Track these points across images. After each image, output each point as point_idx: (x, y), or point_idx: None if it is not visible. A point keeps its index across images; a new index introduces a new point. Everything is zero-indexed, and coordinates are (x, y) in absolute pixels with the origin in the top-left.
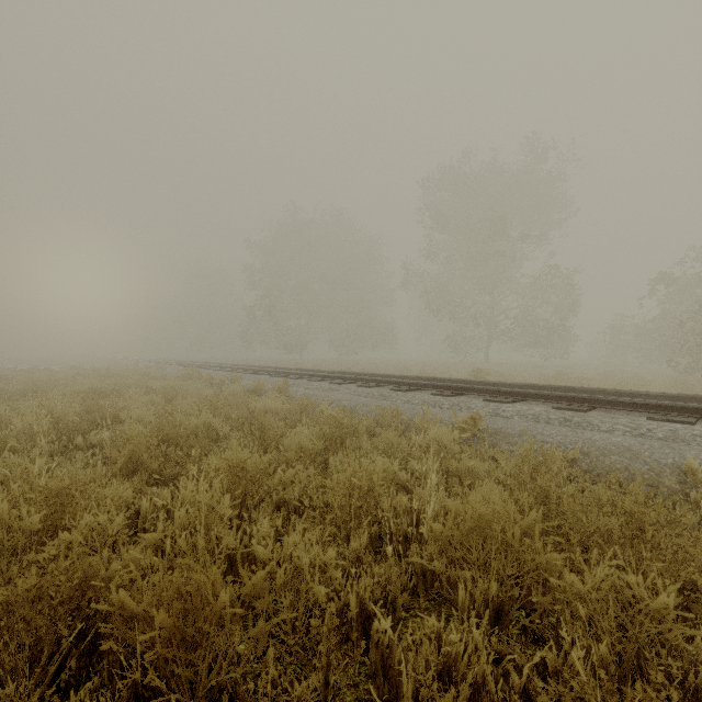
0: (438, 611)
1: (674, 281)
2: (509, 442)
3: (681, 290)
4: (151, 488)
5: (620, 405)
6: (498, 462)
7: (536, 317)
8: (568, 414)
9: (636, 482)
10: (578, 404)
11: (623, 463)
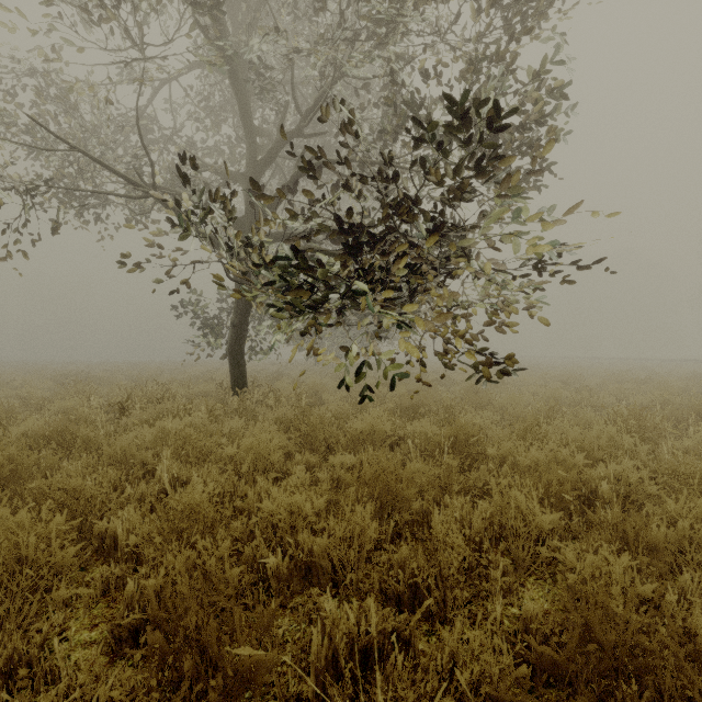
0: None
1: None
2: None
3: None
4: None
5: None
6: None
7: None
8: None
9: None
10: None
11: None
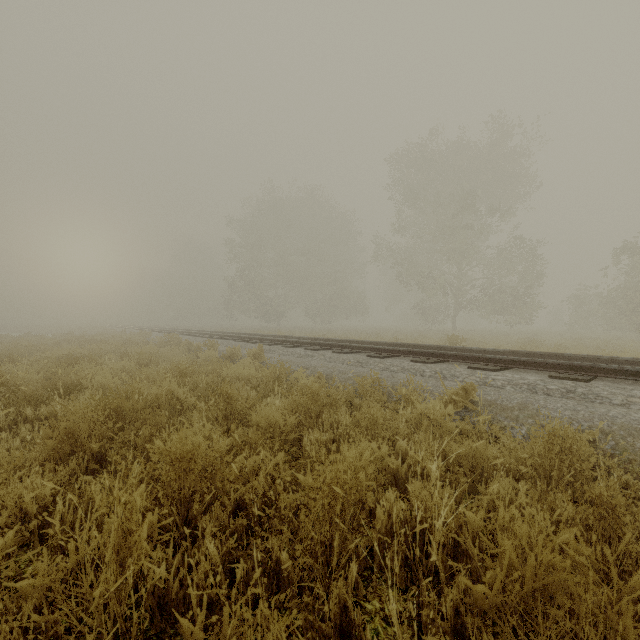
0: None
1: (639, 250)
2: (508, 417)
3: None
4: (87, 476)
5: (627, 374)
6: (500, 441)
7: (502, 287)
8: (569, 384)
9: None
10: (576, 372)
11: None
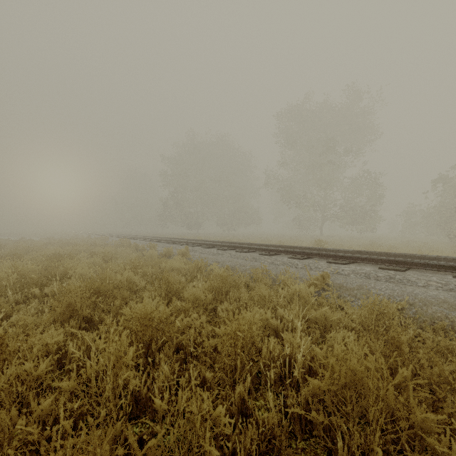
0: (313, 452)
1: (449, 180)
2: (350, 294)
3: (454, 186)
4: (82, 331)
5: (429, 266)
6: (344, 310)
7: (355, 205)
8: (391, 273)
9: (455, 328)
10: (397, 265)
11: (443, 312)
